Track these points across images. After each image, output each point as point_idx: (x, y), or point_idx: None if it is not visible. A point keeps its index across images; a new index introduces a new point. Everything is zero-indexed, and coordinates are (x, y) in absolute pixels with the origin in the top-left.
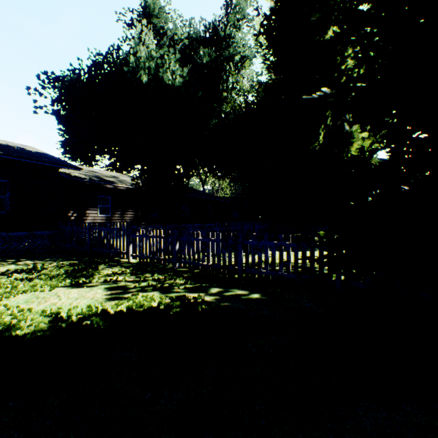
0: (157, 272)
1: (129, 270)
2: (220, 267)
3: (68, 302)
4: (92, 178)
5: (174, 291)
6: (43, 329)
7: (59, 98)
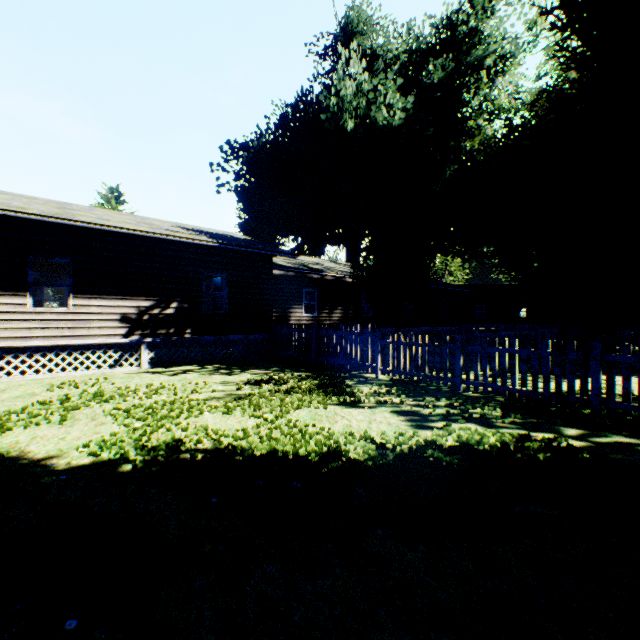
0: (439, 396)
1: (395, 390)
2: (550, 395)
3: (363, 426)
4: (298, 266)
5: (499, 426)
6: (377, 456)
7: (245, 171)
